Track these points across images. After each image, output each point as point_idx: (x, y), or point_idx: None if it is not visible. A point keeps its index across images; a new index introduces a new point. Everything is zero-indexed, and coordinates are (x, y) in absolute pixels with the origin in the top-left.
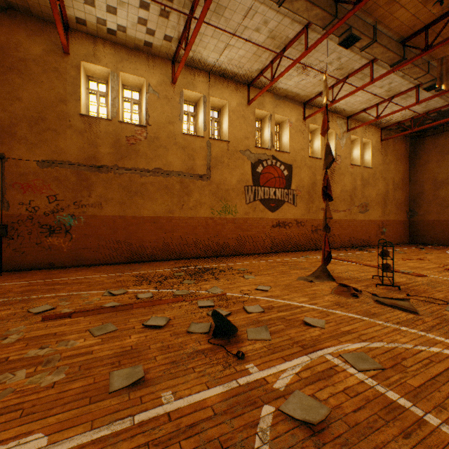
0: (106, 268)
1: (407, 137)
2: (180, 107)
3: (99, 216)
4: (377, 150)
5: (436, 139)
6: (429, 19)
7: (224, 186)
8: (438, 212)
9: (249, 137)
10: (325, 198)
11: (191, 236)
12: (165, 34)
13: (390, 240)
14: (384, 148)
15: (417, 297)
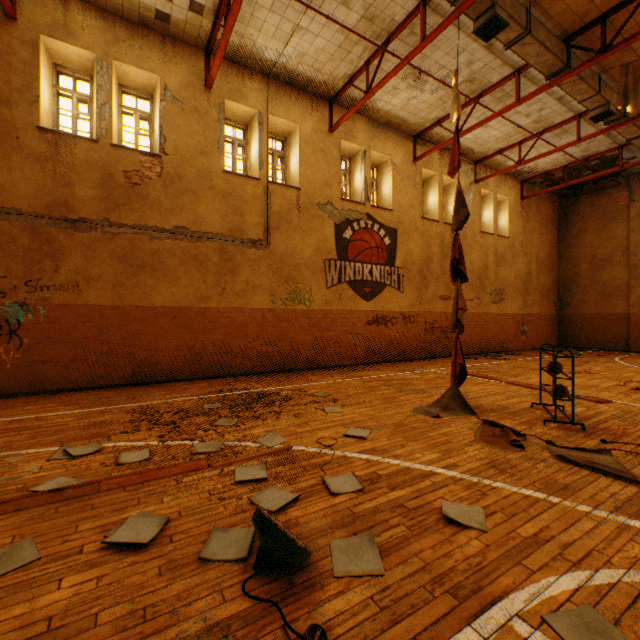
0: (84, 396)
1: (555, 196)
2: (220, 128)
3: (74, 306)
4: (516, 212)
5: (595, 199)
6: (607, 3)
7: (291, 260)
8: (599, 303)
9: (331, 183)
10: (456, 277)
11: (237, 340)
12: None
13: (533, 342)
14: (526, 210)
15: (619, 445)
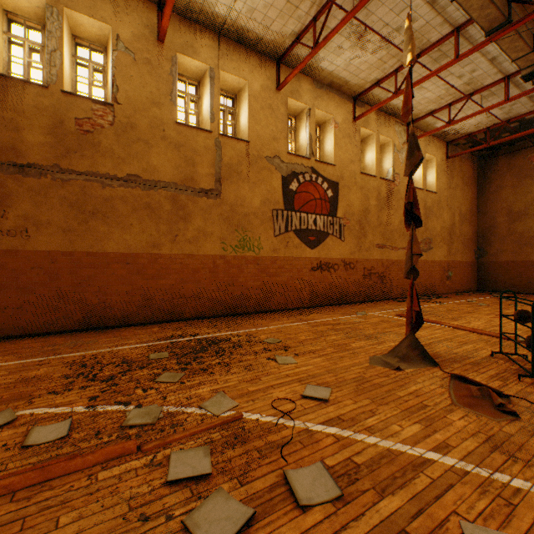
0: (30, 343)
1: (475, 157)
2: (172, 81)
3: (22, 251)
4: (442, 170)
5: (511, 159)
6: None
7: (241, 209)
8: (515, 252)
9: (279, 137)
10: (409, 222)
11: (189, 285)
12: None
13: (456, 286)
14: (450, 168)
15: None
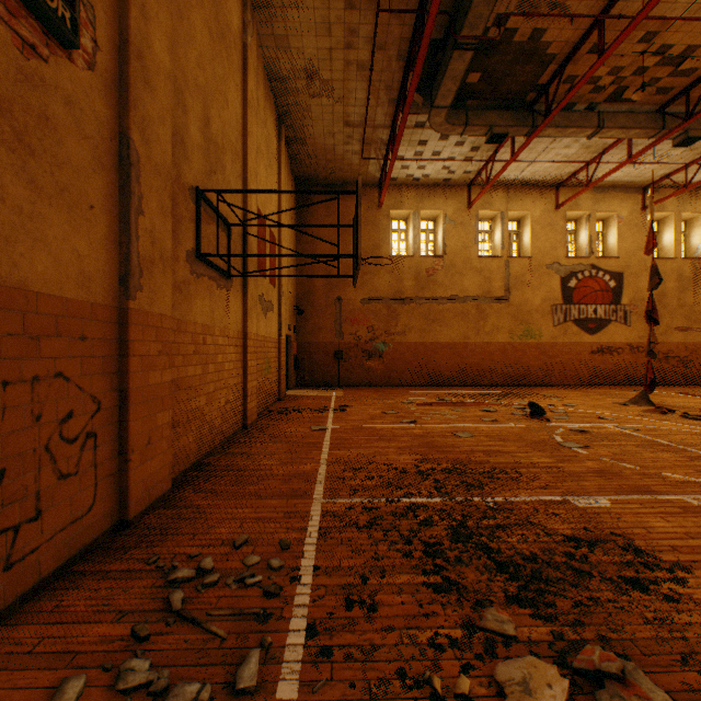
0: (412, 388)
1: None
2: (475, 230)
3: (403, 343)
4: None
5: None
6: None
7: (524, 308)
8: None
9: (557, 247)
10: (650, 321)
11: (487, 363)
12: (464, 170)
13: None
14: None
15: None
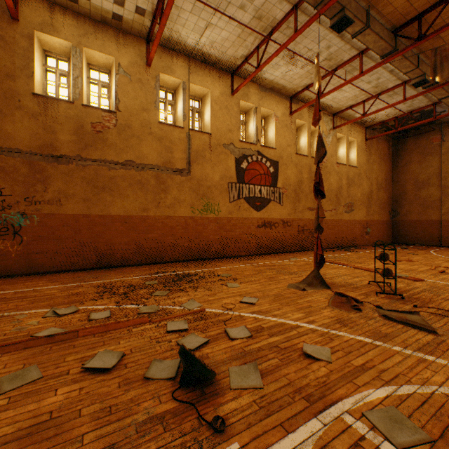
0: (64, 276)
1: (389, 138)
2: (156, 93)
3: (57, 215)
4: (362, 149)
5: (417, 140)
6: (422, 6)
7: (205, 183)
8: (420, 213)
9: (233, 130)
10: (317, 195)
11: (168, 238)
12: (136, 6)
13: (374, 240)
14: (369, 147)
15: (425, 309)
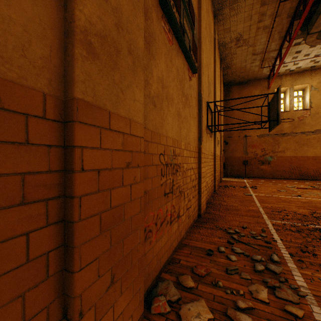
0: (289, 180)
1: None
2: None
3: (282, 156)
4: None
5: None
6: None
7: None
8: None
9: None
10: None
11: None
12: None
13: None
14: None
15: None
